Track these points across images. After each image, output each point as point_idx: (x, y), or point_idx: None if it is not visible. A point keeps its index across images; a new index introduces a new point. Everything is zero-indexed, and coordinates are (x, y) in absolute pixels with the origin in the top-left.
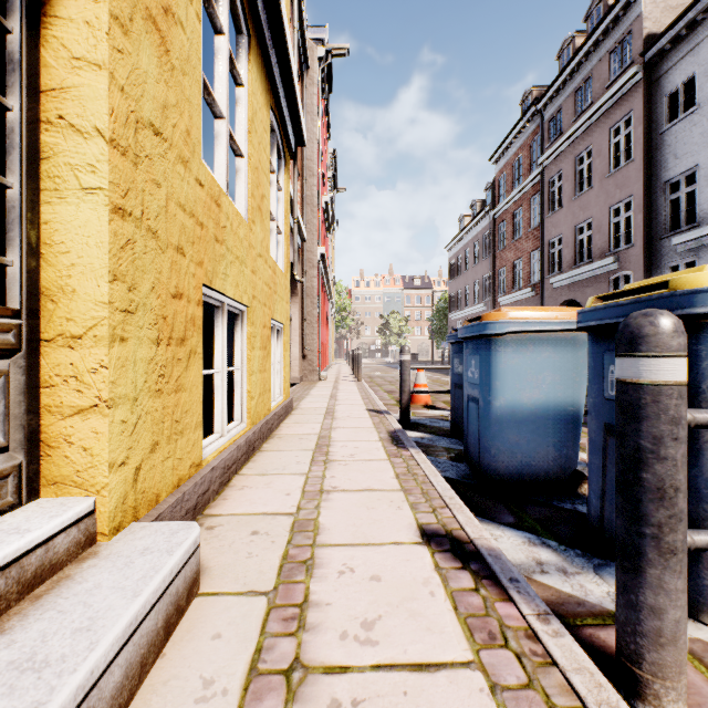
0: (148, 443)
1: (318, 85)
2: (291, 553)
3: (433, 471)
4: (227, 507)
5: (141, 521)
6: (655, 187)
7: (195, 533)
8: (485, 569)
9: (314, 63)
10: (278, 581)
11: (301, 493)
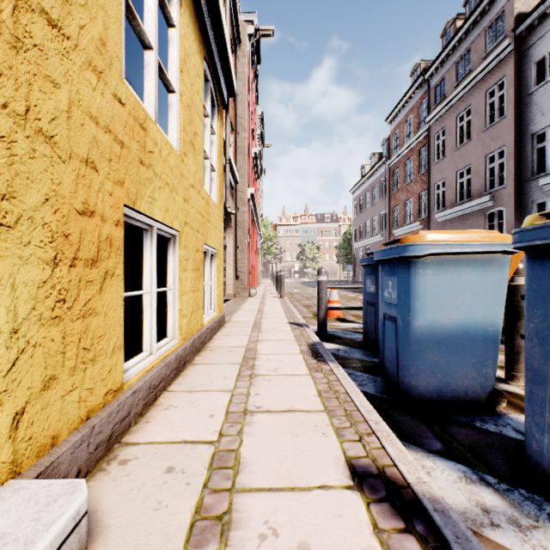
0: (38, 379)
1: (248, 57)
2: (206, 503)
3: (353, 389)
4: (147, 432)
5: (22, 476)
6: (524, 138)
7: (76, 503)
8: (433, 532)
9: (245, 39)
10: None
11: (225, 415)
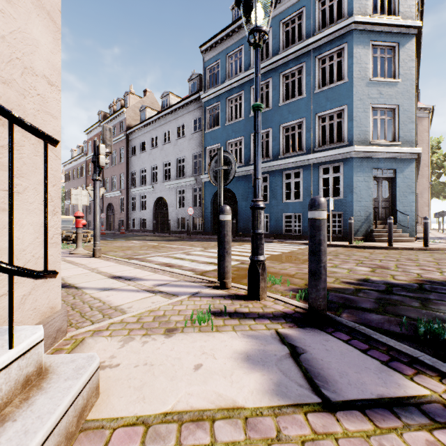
0: None
1: None
2: None
3: None
4: None
5: None
6: (129, 172)
7: None
8: None
9: None
10: None
11: None
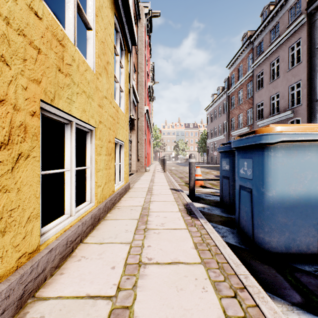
0: None
1: (145, 27)
2: None
3: (221, 242)
4: (59, 285)
5: None
6: (313, 75)
7: None
8: None
9: (143, 16)
10: None
11: (123, 267)
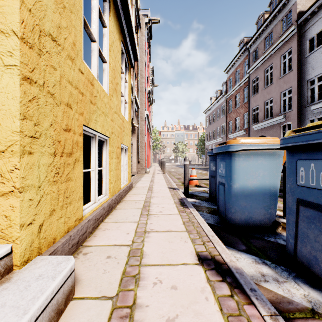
0: (48, 210)
1: (145, 36)
2: (127, 270)
3: (202, 220)
4: (95, 241)
5: (42, 255)
6: (302, 83)
7: (71, 264)
8: (235, 281)
9: (143, 25)
10: (119, 289)
11: (134, 233)
